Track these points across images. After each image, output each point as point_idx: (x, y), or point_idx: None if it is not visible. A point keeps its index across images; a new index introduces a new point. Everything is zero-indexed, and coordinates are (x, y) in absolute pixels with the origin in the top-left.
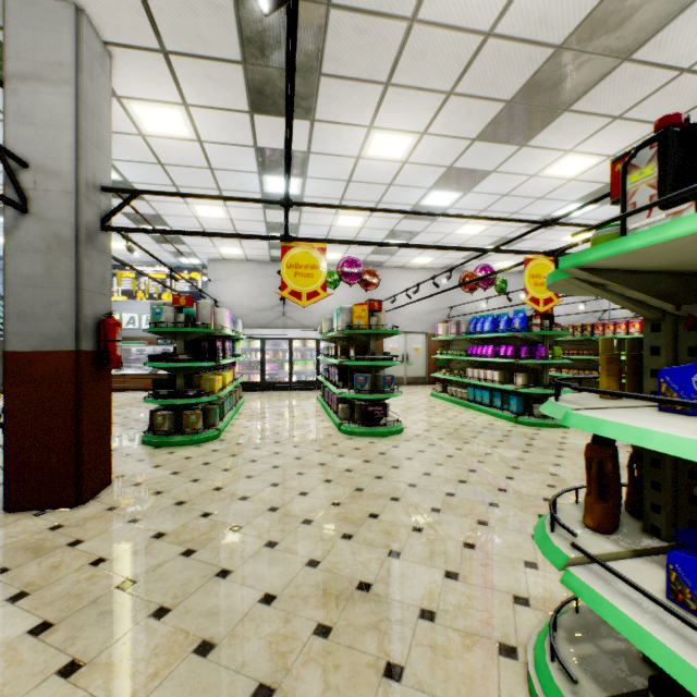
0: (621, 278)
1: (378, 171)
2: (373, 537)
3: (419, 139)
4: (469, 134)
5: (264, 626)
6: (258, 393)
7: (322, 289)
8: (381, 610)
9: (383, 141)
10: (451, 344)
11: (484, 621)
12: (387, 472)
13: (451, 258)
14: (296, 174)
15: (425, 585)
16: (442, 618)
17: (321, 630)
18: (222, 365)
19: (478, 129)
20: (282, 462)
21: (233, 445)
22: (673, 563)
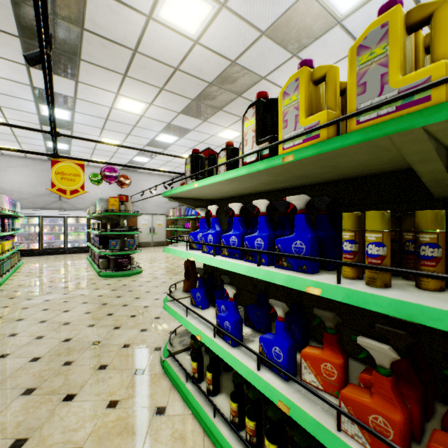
0: (183, 200)
1: (126, 117)
2: (107, 323)
3: (149, 106)
4: (177, 110)
5: (31, 370)
6: (37, 257)
7: (82, 188)
8: (103, 349)
9: (127, 102)
10: (178, 221)
11: (152, 342)
12: (125, 293)
13: (179, 171)
14: (67, 108)
15: (129, 336)
16: (133, 345)
17: (67, 363)
18: (1, 237)
19: (181, 108)
20: (53, 297)
21: (12, 292)
22: (191, 292)
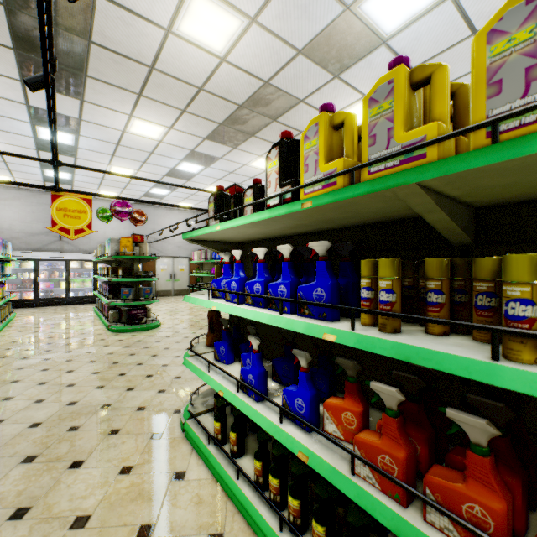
0: (206, 243)
1: (141, 143)
2: (118, 384)
3: (169, 130)
4: (201, 135)
5: (32, 436)
6: (32, 309)
7: (88, 227)
8: (115, 413)
9: (142, 125)
10: (204, 266)
11: (171, 404)
12: (139, 351)
13: (206, 206)
14: (70, 131)
15: (145, 398)
16: (150, 408)
17: (73, 428)
18: None
19: (206, 133)
20: (54, 355)
21: (3, 350)
22: (215, 346)
